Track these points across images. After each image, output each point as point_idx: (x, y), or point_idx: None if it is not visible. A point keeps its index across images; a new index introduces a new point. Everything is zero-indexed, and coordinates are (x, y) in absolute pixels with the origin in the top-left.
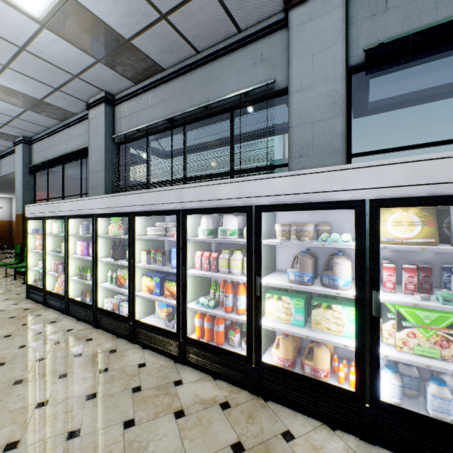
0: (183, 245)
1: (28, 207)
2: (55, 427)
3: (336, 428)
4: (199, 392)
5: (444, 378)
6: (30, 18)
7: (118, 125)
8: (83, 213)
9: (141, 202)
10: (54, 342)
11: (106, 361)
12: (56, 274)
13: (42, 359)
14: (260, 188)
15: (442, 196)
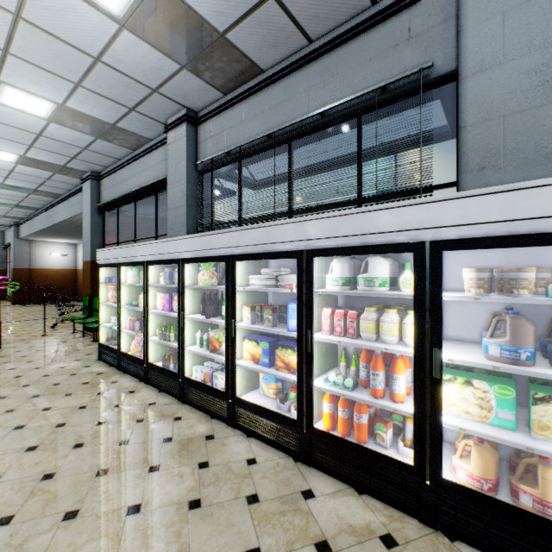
0: (308, 300)
1: (100, 252)
2: (155, 548)
3: None
4: (342, 513)
5: None
6: (109, 17)
7: (202, 149)
8: (166, 258)
9: (245, 242)
10: (137, 419)
11: (204, 451)
12: (132, 332)
13: (126, 442)
14: (440, 215)
15: None
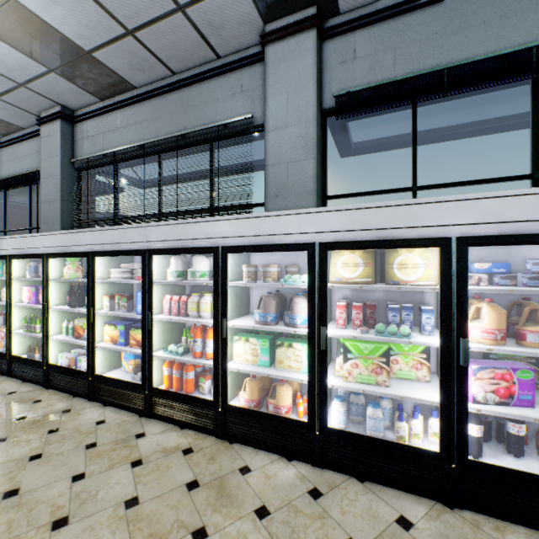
0: (149, 289)
1: None
2: None
3: (293, 459)
4: (162, 442)
5: (383, 402)
6: None
7: (79, 147)
8: (31, 252)
9: (102, 241)
10: None
11: (57, 421)
12: None
13: None
14: (225, 229)
15: (372, 241)
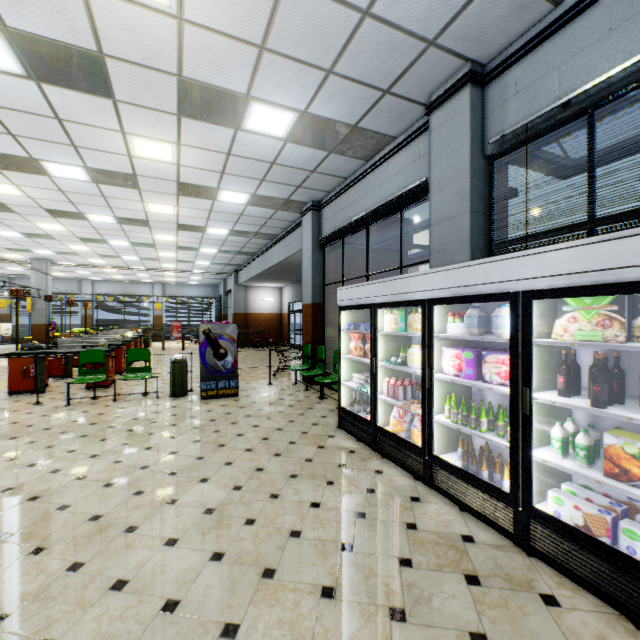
0: None
1: (342, 291)
2: None
3: None
4: None
5: None
6: None
7: (495, 119)
8: (478, 292)
9: None
10: (463, 572)
11: None
12: (395, 402)
13: (482, 639)
14: None
15: None
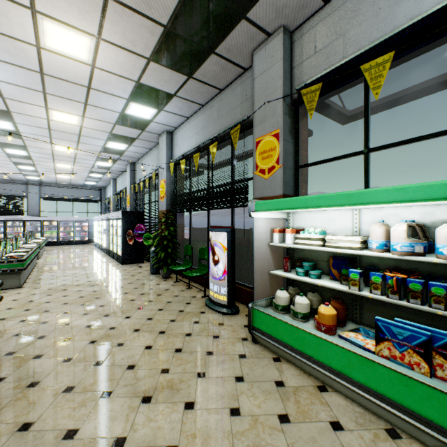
0: (6, 227)
1: None
2: None
3: None
4: None
5: (52, 239)
6: None
7: None
8: None
9: None
10: None
11: None
12: None
13: None
14: (26, 218)
15: (50, 220)
